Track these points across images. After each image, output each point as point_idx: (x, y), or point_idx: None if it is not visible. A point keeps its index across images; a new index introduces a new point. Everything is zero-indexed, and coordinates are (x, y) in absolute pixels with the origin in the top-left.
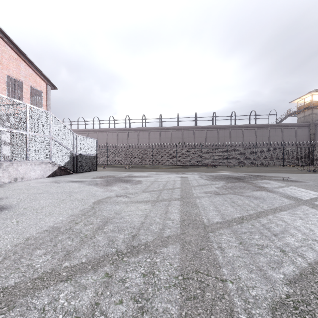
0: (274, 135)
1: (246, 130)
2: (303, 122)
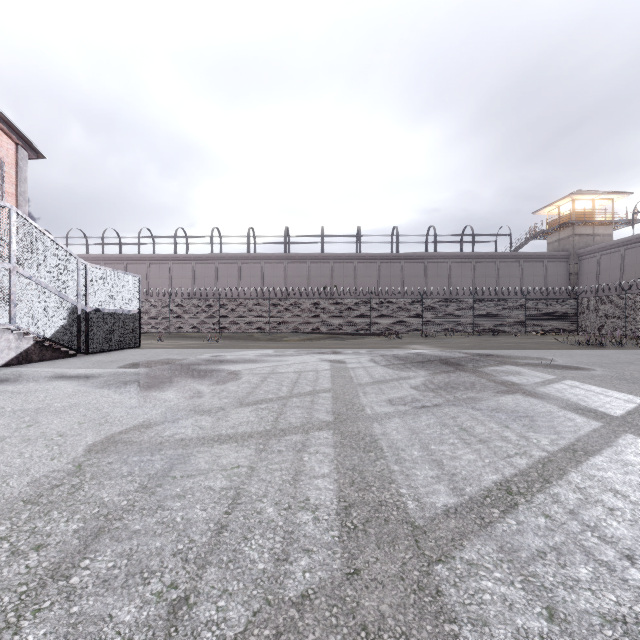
0: (506, 274)
1: (456, 265)
2: (557, 251)
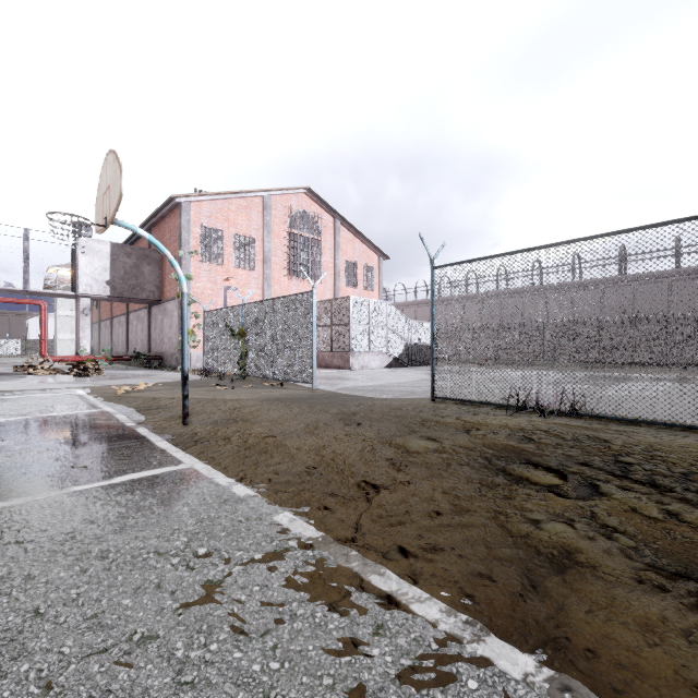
0: None
1: None
2: None
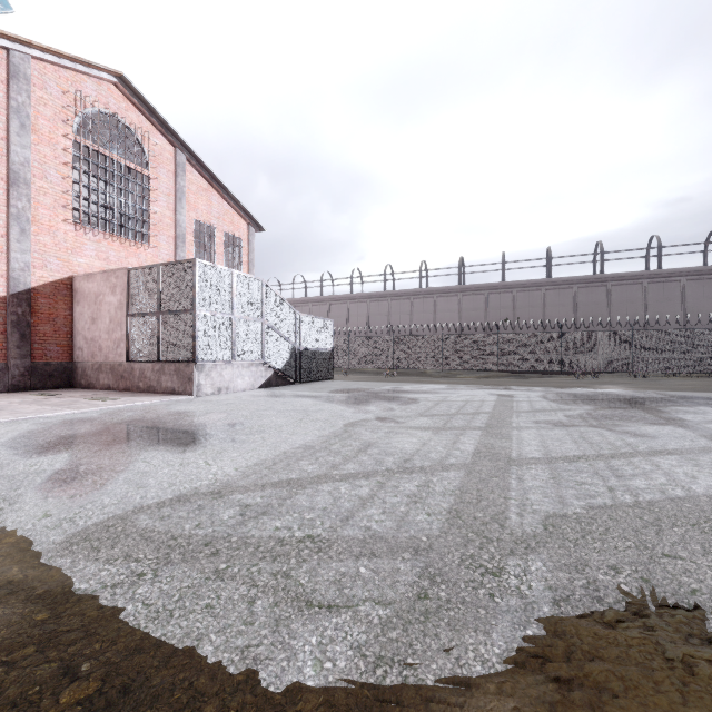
0: None
1: (694, 283)
2: None
